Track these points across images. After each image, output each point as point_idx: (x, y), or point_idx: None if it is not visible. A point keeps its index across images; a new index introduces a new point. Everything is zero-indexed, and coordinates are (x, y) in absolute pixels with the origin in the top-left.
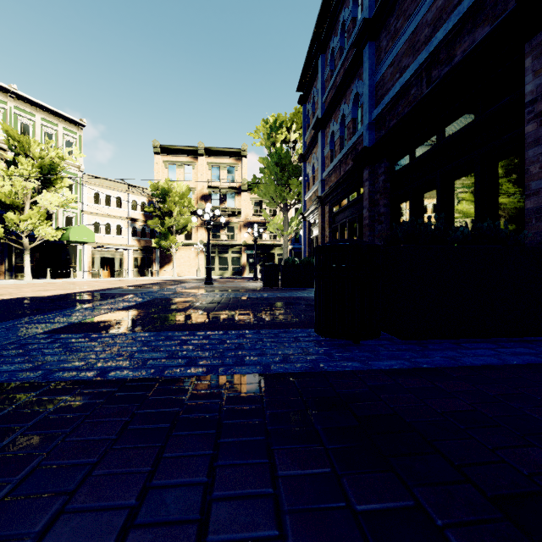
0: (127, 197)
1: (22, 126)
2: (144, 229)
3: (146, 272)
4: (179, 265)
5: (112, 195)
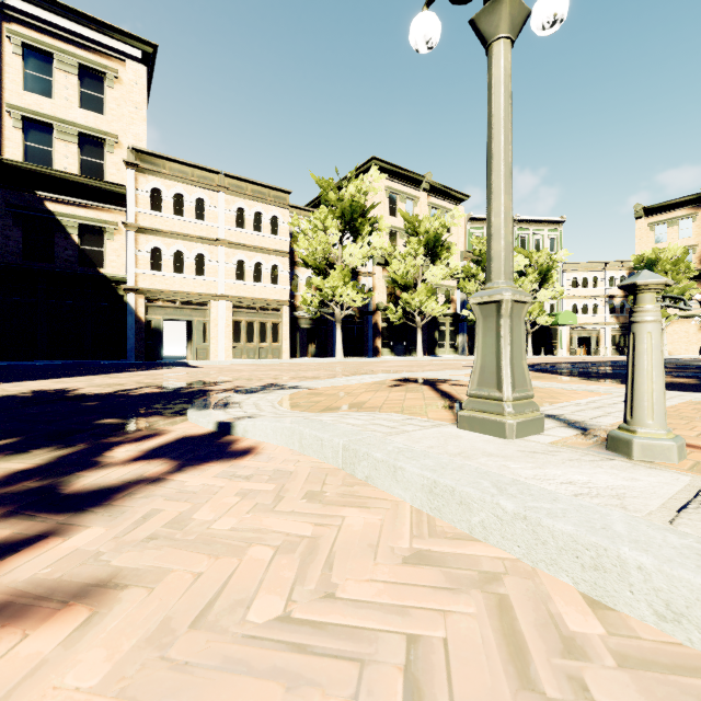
0: (603, 275)
1: (521, 241)
2: (622, 304)
3: (625, 350)
4: (671, 342)
5: (588, 276)
